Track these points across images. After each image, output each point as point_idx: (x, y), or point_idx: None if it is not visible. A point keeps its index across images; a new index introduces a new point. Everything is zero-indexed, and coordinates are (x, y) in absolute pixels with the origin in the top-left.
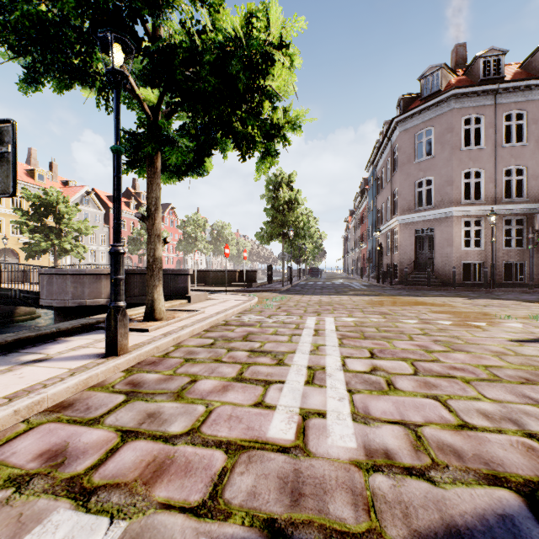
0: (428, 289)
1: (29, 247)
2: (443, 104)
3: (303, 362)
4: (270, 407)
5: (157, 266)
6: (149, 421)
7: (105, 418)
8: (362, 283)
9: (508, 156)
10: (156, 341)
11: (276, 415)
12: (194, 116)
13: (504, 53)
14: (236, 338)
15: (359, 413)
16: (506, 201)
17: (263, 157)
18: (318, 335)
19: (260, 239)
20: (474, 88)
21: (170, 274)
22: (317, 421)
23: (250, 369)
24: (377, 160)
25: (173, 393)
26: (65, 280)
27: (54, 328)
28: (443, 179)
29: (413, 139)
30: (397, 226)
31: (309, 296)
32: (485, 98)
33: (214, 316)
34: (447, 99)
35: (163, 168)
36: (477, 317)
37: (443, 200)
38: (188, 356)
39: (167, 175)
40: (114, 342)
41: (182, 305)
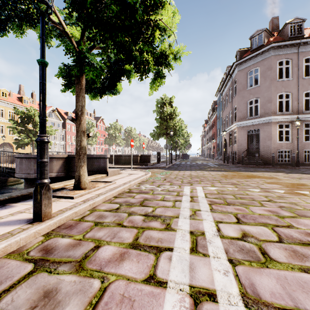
0: (256, 167)
1: (18, 141)
2: (265, 52)
3: (186, 227)
4: (161, 283)
5: (82, 152)
6: (42, 304)
7: (1, 299)
8: (214, 163)
9: (306, 84)
10: (75, 207)
11: (167, 296)
12: (106, 46)
13: (304, 20)
14: (135, 203)
15: (248, 295)
16: (305, 112)
17: (154, 78)
18: (194, 201)
19: (153, 137)
20: (285, 42)
21: (95, 158)
22: (210, 307)
23: (144, 234)
24: (223, 89)
25: (76, 262)
26: (30, 161)
27: (7, 195)
28: (265, 99)
29: (246, 75)
30: (236, 128)
31: (183, 171)
32: (292, 48)
33: (121, 186)
34: (268, 50)
35: (90, 89)
36: (300, 187)
37: (265, 112)
38: (98, 220)
39: (93, 94)
40: (39, 210)
41: (102, 177)
